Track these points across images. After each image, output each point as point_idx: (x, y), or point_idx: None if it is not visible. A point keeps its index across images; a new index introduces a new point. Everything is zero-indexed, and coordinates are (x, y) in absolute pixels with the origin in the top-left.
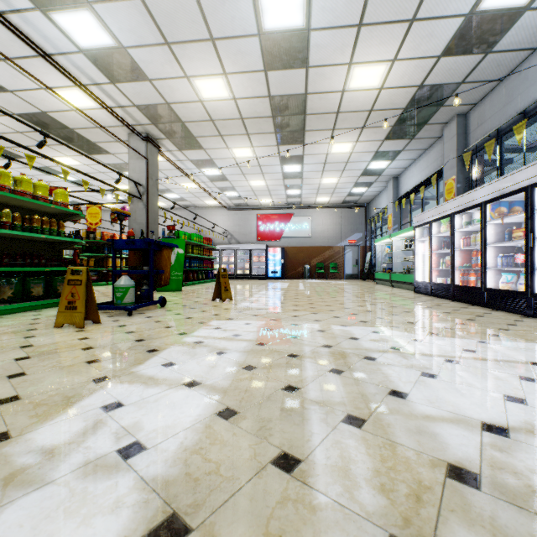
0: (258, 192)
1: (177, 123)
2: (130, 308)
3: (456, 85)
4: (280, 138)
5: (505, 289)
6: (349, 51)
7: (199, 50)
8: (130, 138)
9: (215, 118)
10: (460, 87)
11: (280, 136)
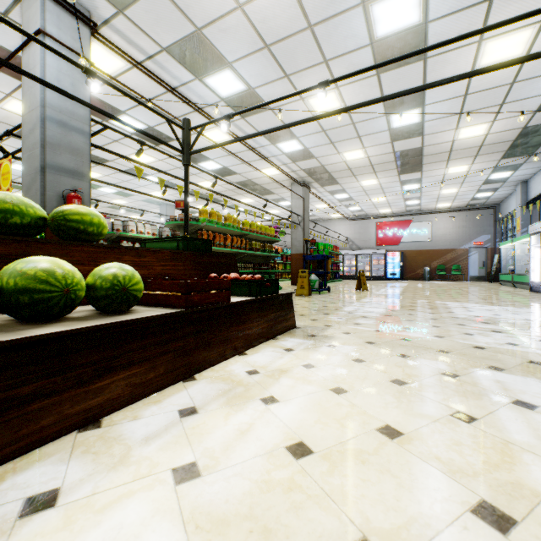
0: (378, 205)
1: (325, 174)
2: (320, 290)
3: None
4: (401, 171)
5: None
6: (454, 124)
7: (349, 142)
8: (292, 185)
9: (352, 168)
10: None
11: (401, 170)
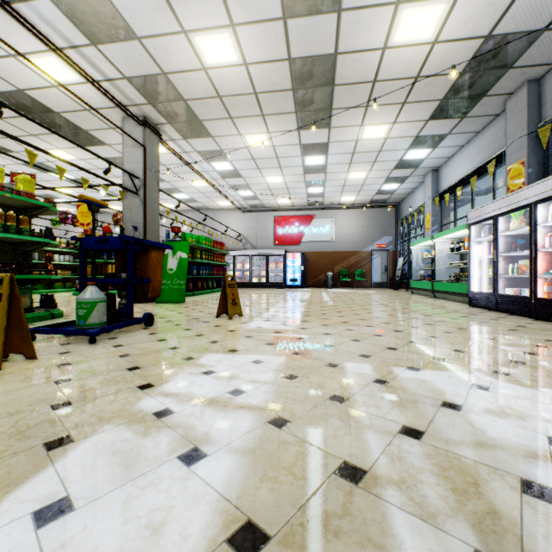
0: (275, 191)
1: (178, 102)
2: (92, 332)
3: (537, 33)
4: (302, 120)
5: None
6: None
7: None
8: (125, 122)
9: (223, 94)
10: (540, 37)
11: (302, 117)
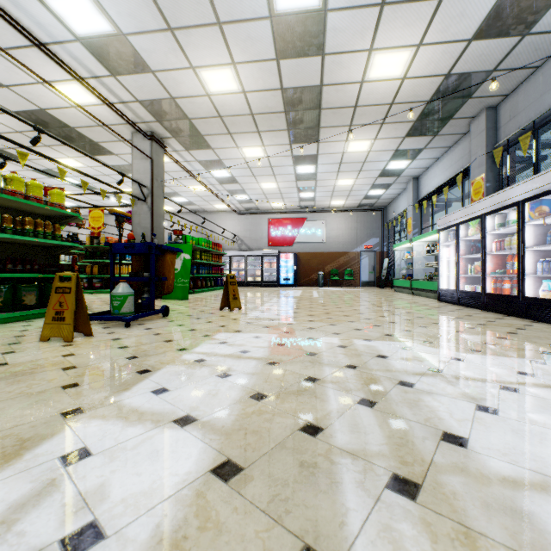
0: (269, 195)
1: (183, 120)
2: (127, 318)
3: (487, 73)
4: (293, 136)
5: (547, 297)
6: (370, 35)
7: (205, 37)
8: (134, 136)
9: (223, 114)
10: (491, 76)
11: (293, 133)
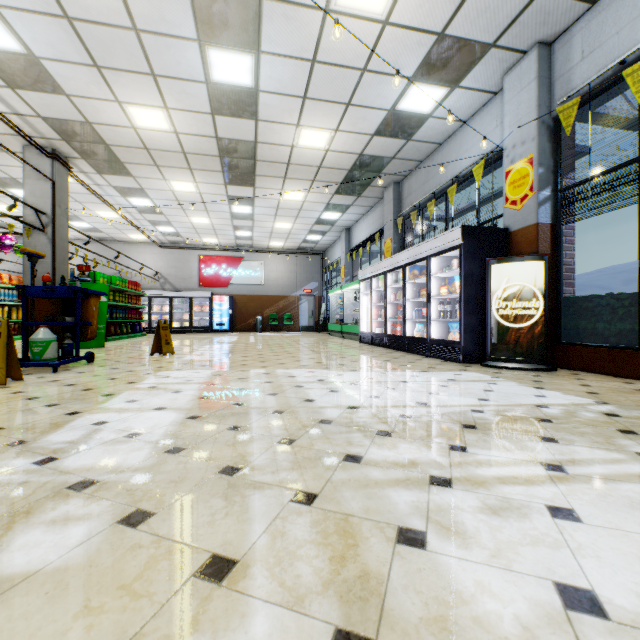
0: (200, 230)
1: (99, 145)
2: (56, 364)
3: (389, 159)
4: (229, 178)
5: (417, 336)
6: (296, 115)
7: (136, 81)
8: (27, 150)
9: (151, 147)
10: (392, 161)
11: (229, 176)
